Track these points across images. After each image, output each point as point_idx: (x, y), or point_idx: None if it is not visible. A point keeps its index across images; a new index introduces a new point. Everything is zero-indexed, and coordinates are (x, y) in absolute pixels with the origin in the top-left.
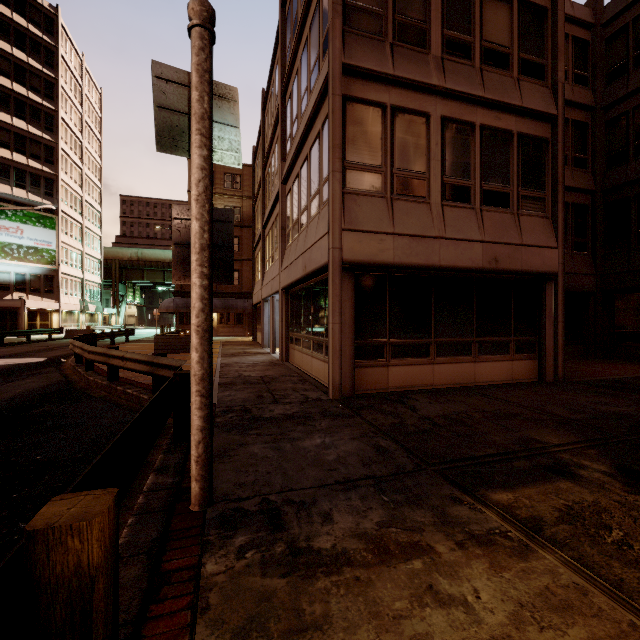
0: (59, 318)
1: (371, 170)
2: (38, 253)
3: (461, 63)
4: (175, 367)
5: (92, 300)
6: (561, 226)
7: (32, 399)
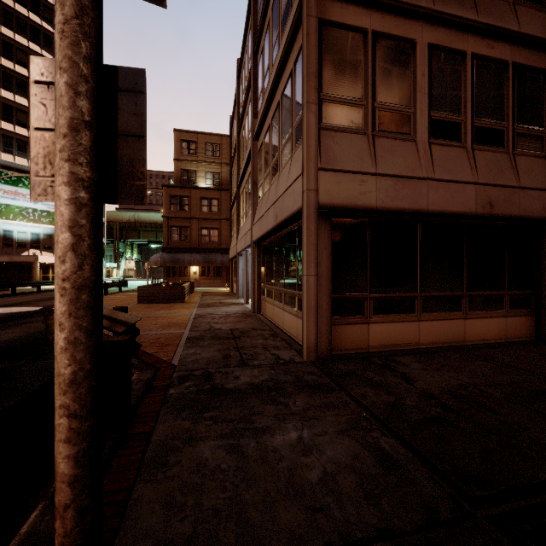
0: None
1: (350, 103)
2: (50, 216)
3: None
4: (130, 324)
5: None
6: None
7: None
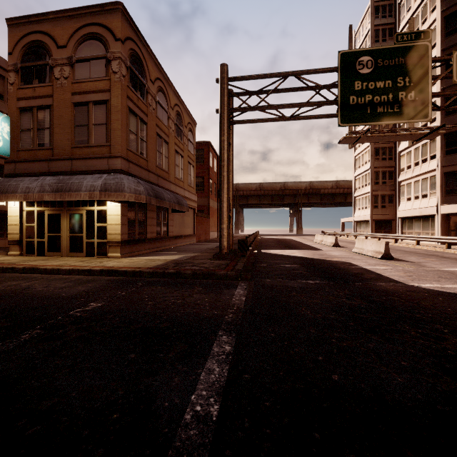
0: None
1: None
2: None
3: None
4: None
5: None
6: None
7: None
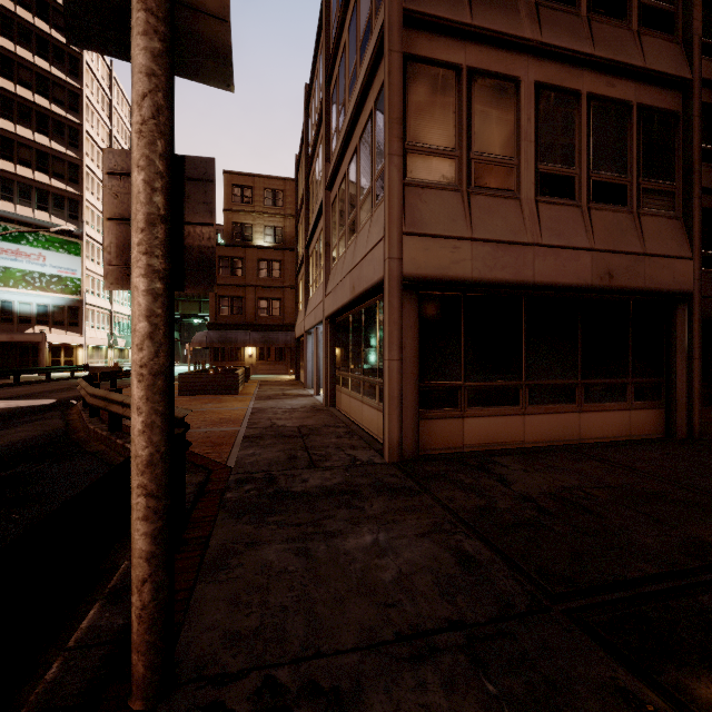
0: (85, 354)
1: (441, 154)
2: (62, 282)
3: (562, 11)
4: (177, 418)
5: (122, 334)
6: (698, 229)
7: (9, 455)
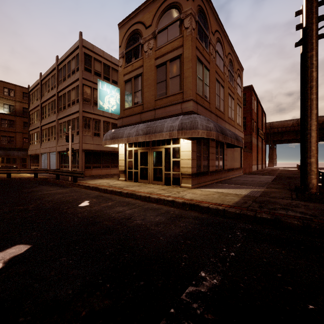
0: None
1: (88, 131)
2: None
3: None
4: (45, 170)
5: None
6: None
7: None
